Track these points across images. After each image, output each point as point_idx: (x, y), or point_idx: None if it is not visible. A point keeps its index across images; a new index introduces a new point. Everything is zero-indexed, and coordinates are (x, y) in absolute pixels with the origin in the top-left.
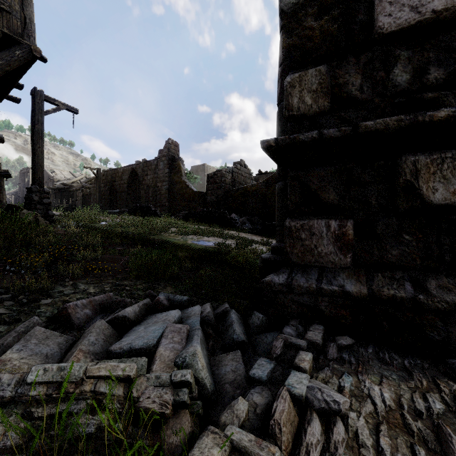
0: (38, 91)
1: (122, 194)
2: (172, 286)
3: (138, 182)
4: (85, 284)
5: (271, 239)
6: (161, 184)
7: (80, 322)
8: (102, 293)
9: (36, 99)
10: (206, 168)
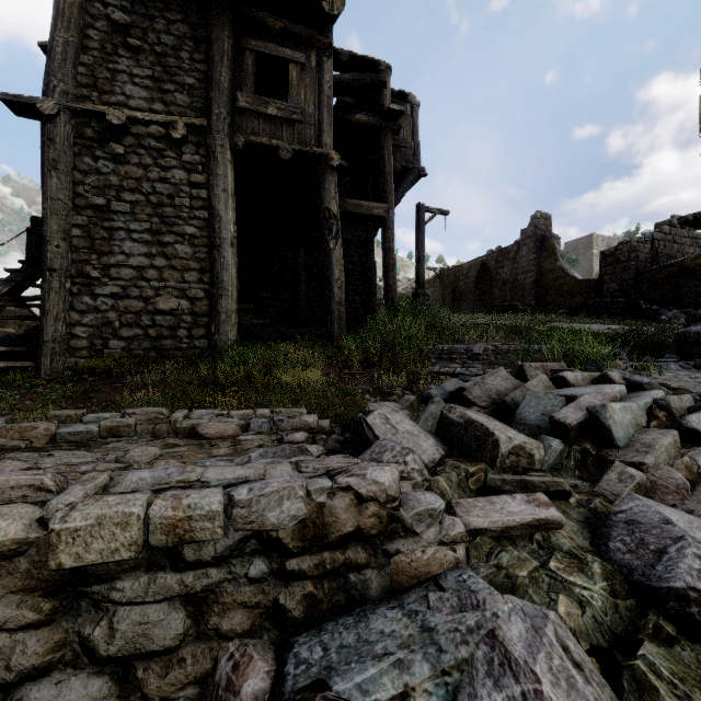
0: (421, 205)
1: (467, 297)
2: None
3: (489, 278)
4: None
5: None
6: (524, 277)
7: None
8: None
9: (420, 213)
10: (594, 241)
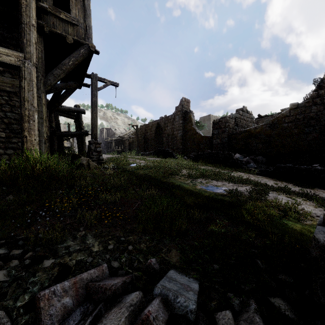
0: (94, 75)
1: (151, 141)
2: (177, 247)
3: (161, 132)
4: (93, 237)
5: (287, 183)
6: (177, 132)
7: (52, 322)
8: (103, 254)
9: (93, 80)
10: (211, 117)
